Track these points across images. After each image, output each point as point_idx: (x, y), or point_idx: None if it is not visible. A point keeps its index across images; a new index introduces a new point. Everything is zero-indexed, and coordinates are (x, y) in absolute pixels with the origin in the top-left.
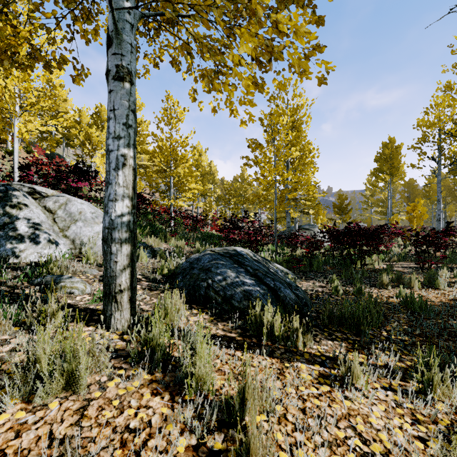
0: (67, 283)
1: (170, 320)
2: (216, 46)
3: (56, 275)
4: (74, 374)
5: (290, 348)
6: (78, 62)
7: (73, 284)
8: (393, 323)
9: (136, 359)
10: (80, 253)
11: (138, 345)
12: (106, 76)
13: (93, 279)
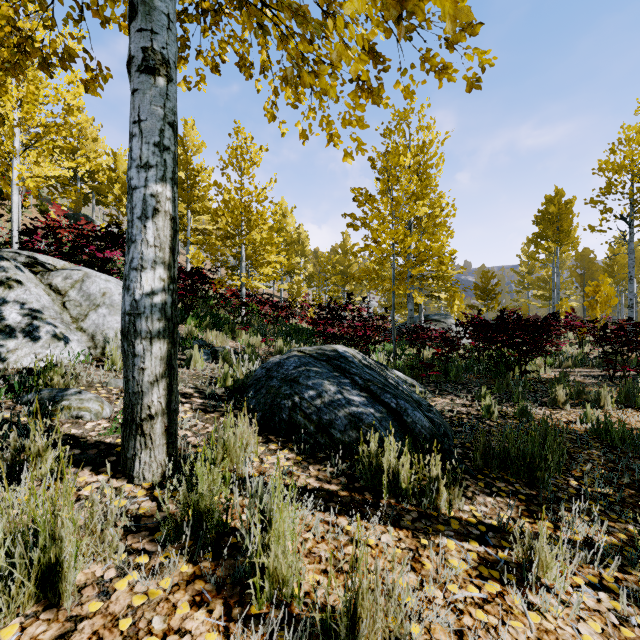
0: (72, 401)
1: (232, 463)
2: (306, 7)
3: (57, 388)
4: (53, 570)
5: (427, 511)
6: (92, 58)
7: (83, 403)
8: (582, 464)
9: (171, 535)
10: (103, 355)
11: (177, 508)
12: (127, 68)
13: (118, 395)
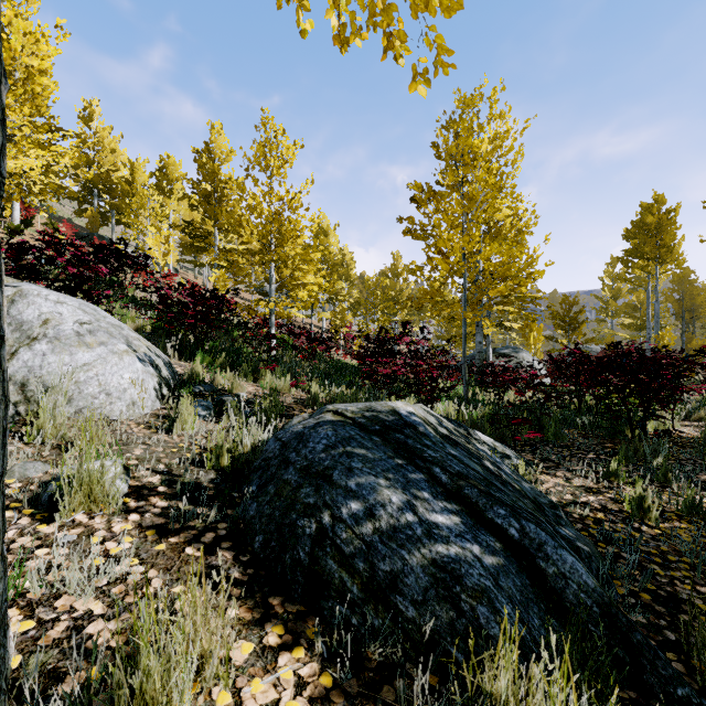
0: None
1: None
2: None
3: None
4: None
5: None
6: None
7: None
8: None
9: None
10: (39, 414)
11: None
12: None
13: (12, 497)
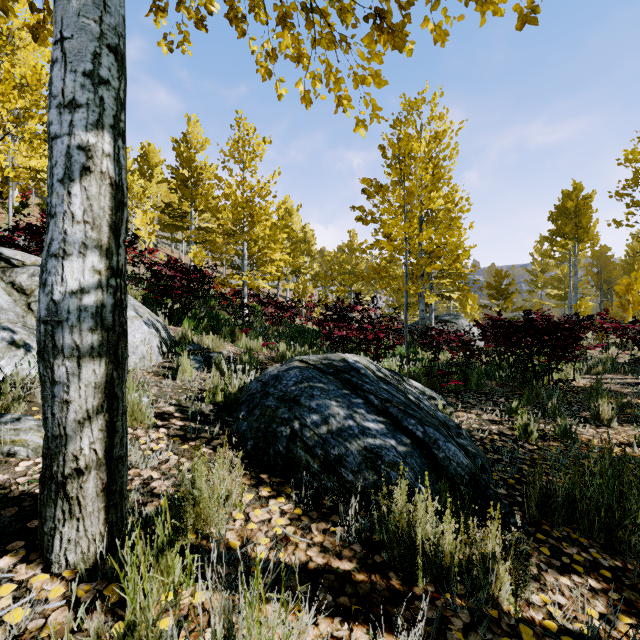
0: (2, 433)
1: (204, 527)
2: None
3: None
4: None
5: (483, 608)
6: None
7: (19, 435)
8: None
9: None
10: None
11: (106, 622)
12: None
13: None
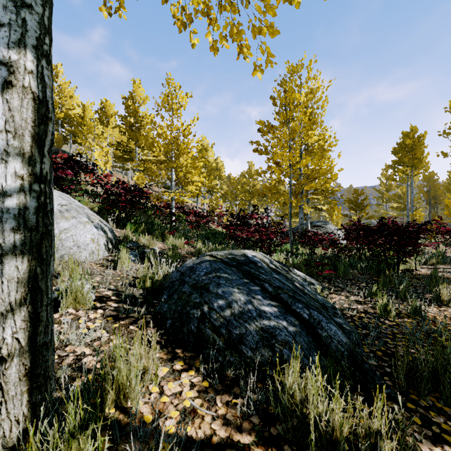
0: None
1: (122, 402)
2: None
3: None
4: None
5: None
6: None
7: None
8: None
9: None
10: None
11: None
12: None
13: None
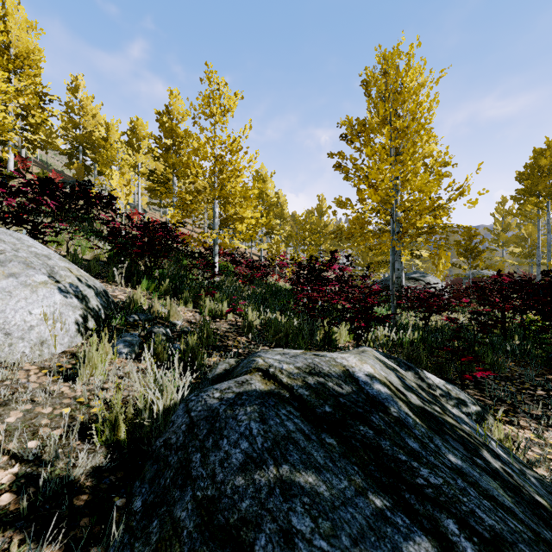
0: None
1: None
2: None
3: None
4: None
5: None
6: None
7: None
8: None
9: None
10: None
11: None
12: None
13: None
